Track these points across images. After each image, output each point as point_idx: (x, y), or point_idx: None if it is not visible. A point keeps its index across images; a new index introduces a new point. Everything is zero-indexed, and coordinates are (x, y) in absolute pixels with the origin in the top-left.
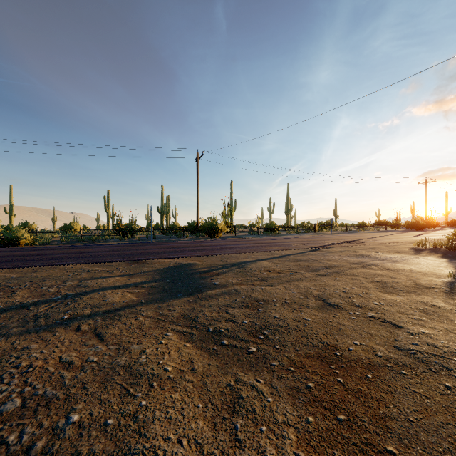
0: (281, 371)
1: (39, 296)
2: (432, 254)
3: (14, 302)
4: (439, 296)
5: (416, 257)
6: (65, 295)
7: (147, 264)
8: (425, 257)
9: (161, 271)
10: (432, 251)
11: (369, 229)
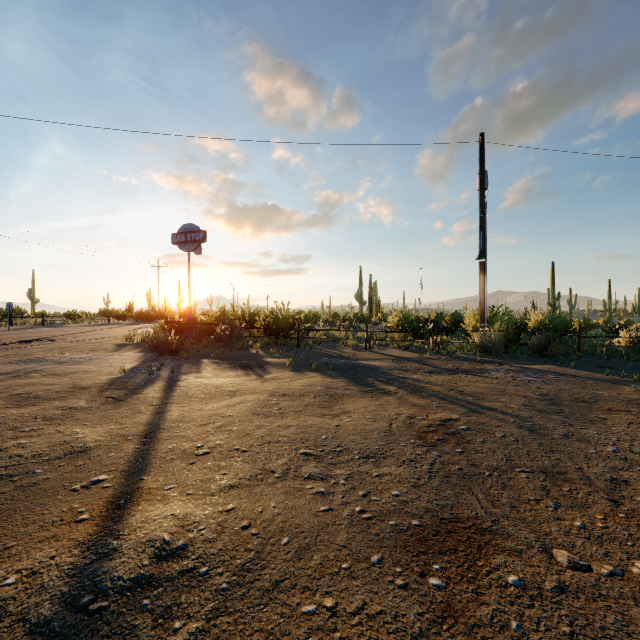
0: None
1: None
2: (133, 349)
3: None
4: (89, 396)
5: (111, 354)
6: None
7: None
8: (121, 353)
9: None
10: (136, 346)
11: (86, 321)
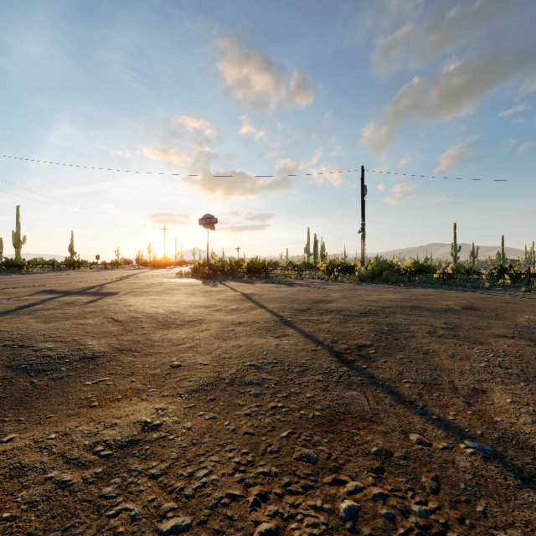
0: (187, 296)
1: (15, 304)
2: (188, 278)
3: (14, 305)
4: (204, 286)
5: (183, 279)
6: (40, 300)
7: (4, 293)
8: (186, 279)
9: (43, 293)
10: (186, 277)
11: (123, 267)
